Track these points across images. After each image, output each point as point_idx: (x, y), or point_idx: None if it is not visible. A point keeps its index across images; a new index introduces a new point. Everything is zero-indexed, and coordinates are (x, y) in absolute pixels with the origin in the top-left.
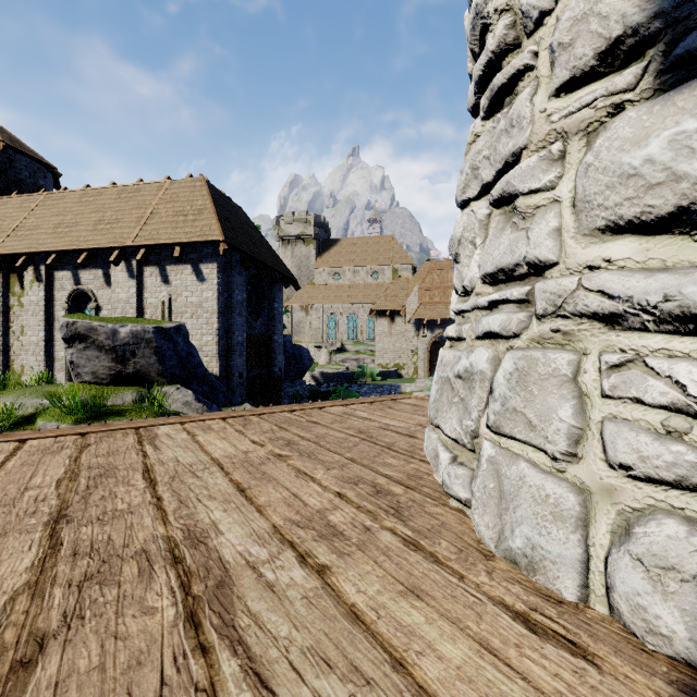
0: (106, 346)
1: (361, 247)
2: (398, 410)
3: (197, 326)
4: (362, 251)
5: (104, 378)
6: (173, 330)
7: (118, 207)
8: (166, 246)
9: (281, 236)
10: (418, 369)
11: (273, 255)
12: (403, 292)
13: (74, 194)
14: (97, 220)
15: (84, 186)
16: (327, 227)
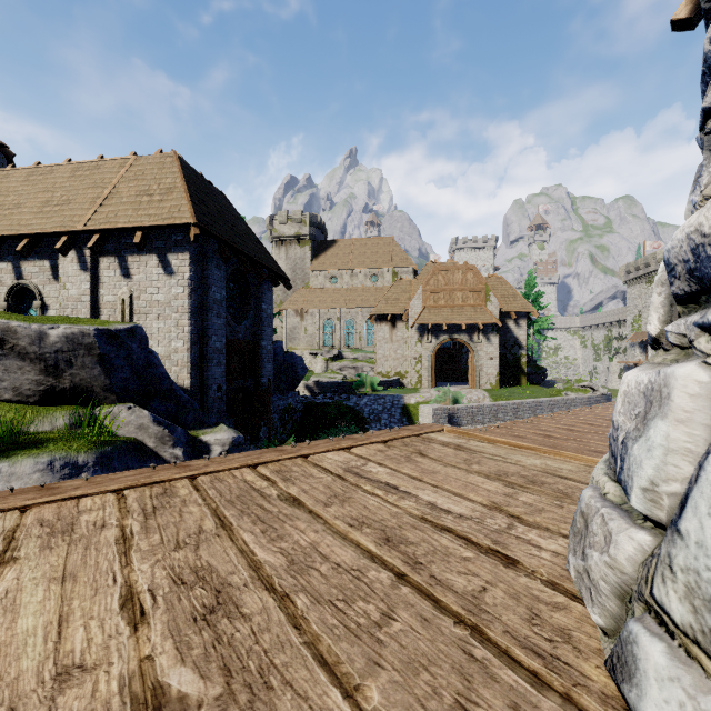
0: (30, 354)
1: (359, 249)
2: (436, 459)
3: (164, 329)
4: (360, 252)
5: (30, 395)
6: (125, 333)
7: (70, 186)
8: (126, 232)
9: (274, 237)
10: (422, 378)
11: (261, 249)
12: (405, 295)
13: (21, 172)
14: (44, 201)
15: (34, 164)
16: (323, 227)
